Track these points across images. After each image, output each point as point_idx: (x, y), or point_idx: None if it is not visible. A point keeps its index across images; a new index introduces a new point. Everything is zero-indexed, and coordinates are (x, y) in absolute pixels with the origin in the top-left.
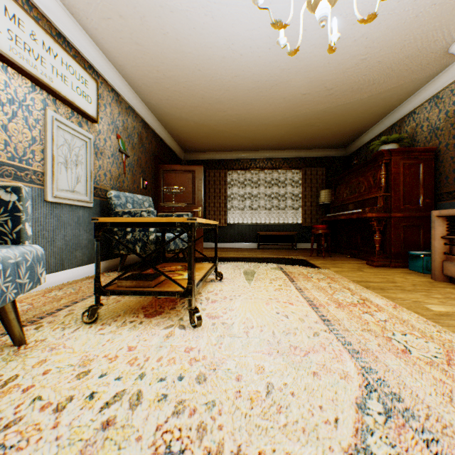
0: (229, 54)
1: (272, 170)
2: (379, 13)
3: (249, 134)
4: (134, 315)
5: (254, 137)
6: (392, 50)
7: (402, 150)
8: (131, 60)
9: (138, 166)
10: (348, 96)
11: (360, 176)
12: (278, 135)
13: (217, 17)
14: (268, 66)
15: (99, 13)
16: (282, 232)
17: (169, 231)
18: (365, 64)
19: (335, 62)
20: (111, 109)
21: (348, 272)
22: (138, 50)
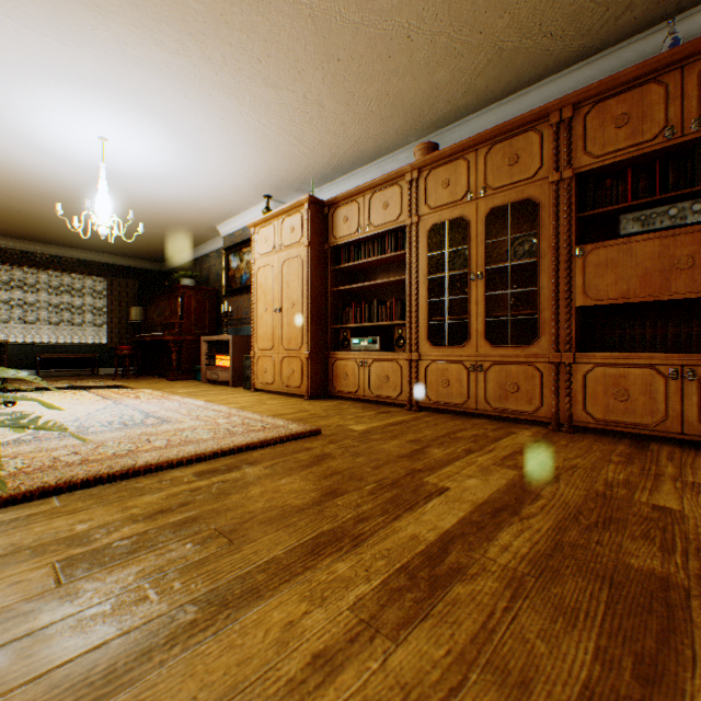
0: (11, 168)
1: (63, 273)
2: (161, 198)
3: (26, 224)
4: None
5: (33, 229)
6: (179, 216)
7: (194, 288)
8: None
9: None
10: (153, 229)
11: (168, 301)
12: (73, 235)
13: (2, 149)
14: (61, 189)
15: None
16: (79, 354)
17: None
18: (161, 216)
19: (133, 207)
20: None
21: (145, 385)
22: None
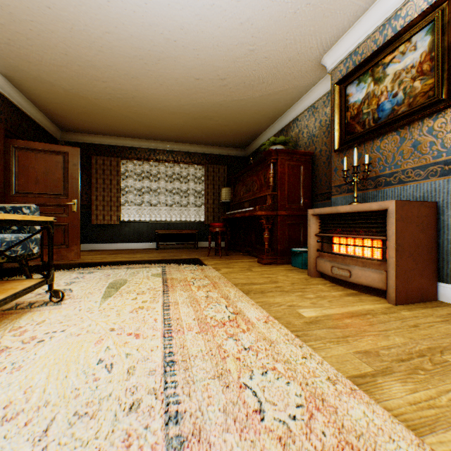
0: None
1: (174, 164)
2: None
3: (144, 118)
4: None
5: (150, 123)
6: (277, 47)
7: (287, 151)
8: None
9: None
10: (242, 91)
11: (254, 175)
12: (177, 125)
13: None
14: (149, 29)
15: None
16: (183, 230)
17: None
18: (254, 57)
19: (224, 45)
20: None
21: (238, 273)
22: None
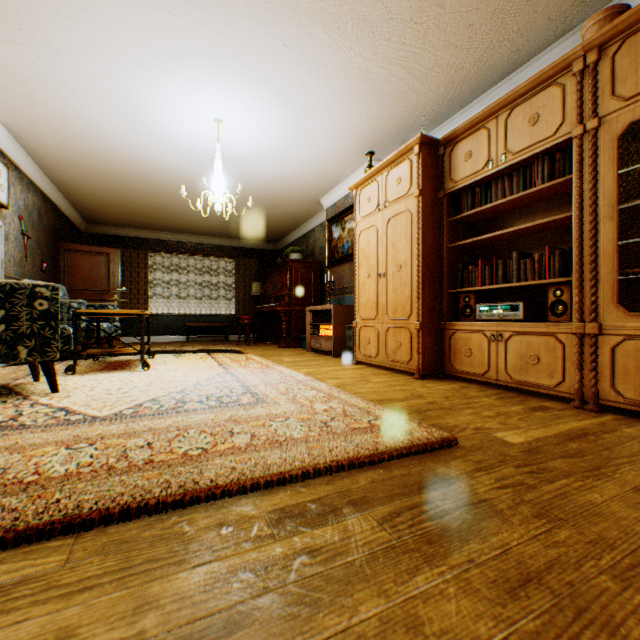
0: (159, 169)
1: (204, 257)
2: (270, 177)
3: (178, 219)
4: (98, 372)
5: (183, 222)
6: (287, 194)
7: (300, 261)
8: (48, 149)
9: (38, 247)
10: (266, 210)
11: (279, 275)
12: (209, 225)
13: (150, 151)
14: (195, 182)
15: (28, 121)
16: (214, 323)
17: (105, 320)
18: (272, 196)
19: (249, 191)
20: (15, 189)
21: (259, 351)
22: (62, 146)
